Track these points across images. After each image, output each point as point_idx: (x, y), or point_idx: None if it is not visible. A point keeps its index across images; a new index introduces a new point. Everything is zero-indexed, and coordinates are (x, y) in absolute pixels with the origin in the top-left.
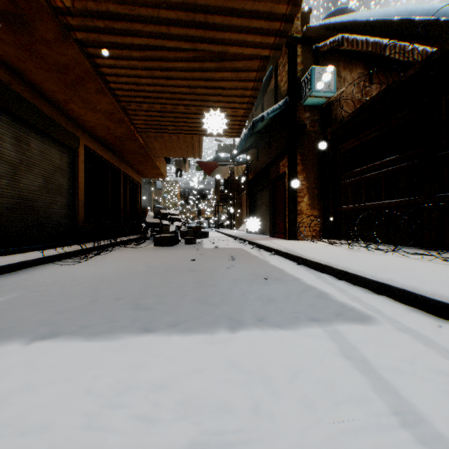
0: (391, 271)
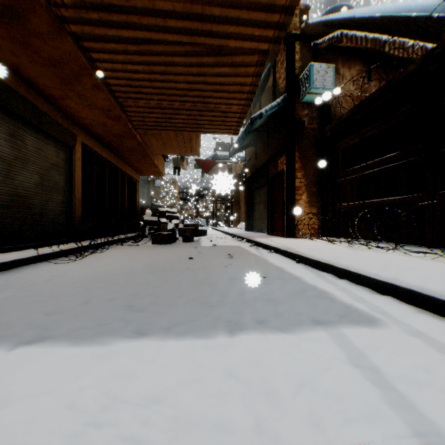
0: (395, 270)
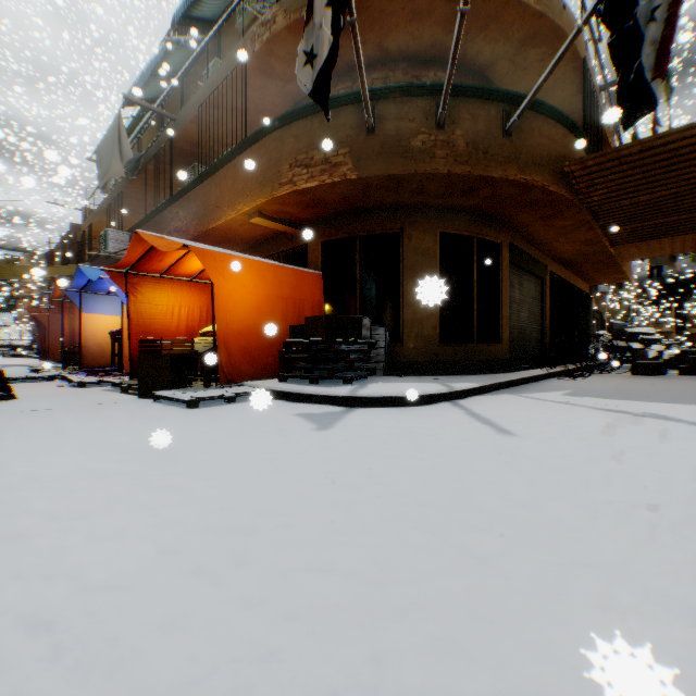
0: None
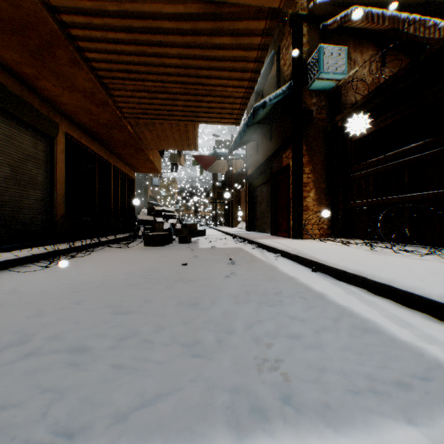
0: None
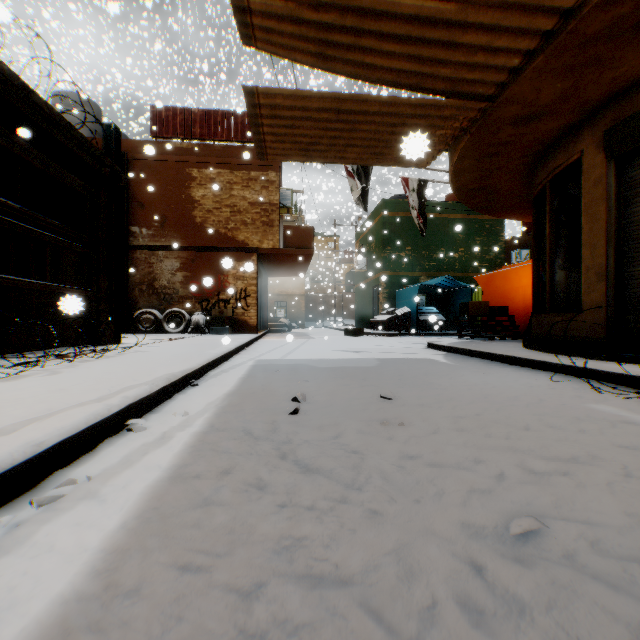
0: (196, 353)
